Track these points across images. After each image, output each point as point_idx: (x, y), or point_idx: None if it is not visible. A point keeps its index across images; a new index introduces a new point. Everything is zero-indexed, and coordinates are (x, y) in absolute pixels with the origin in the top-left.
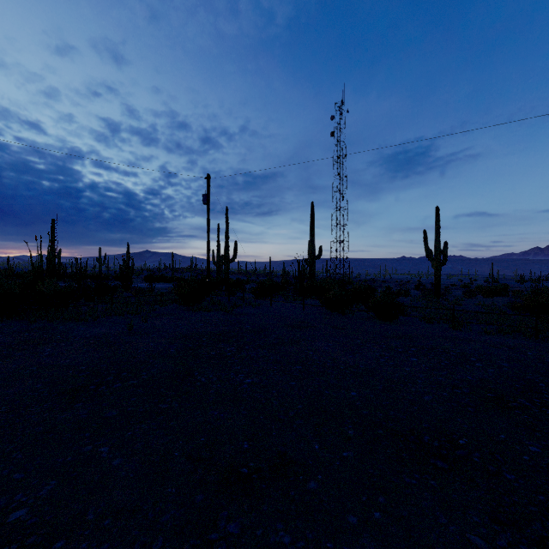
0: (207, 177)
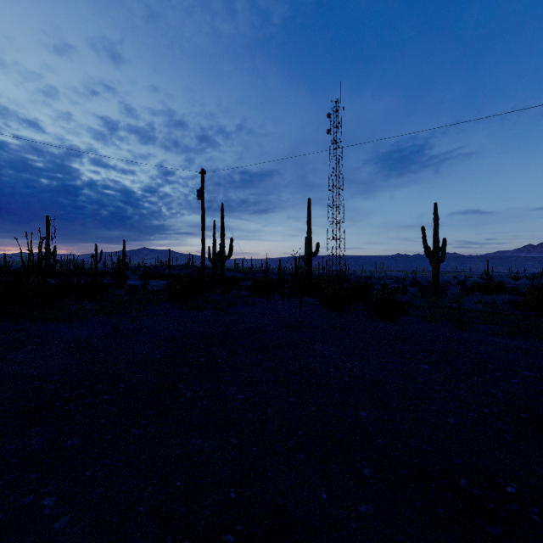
0: (201, 172)
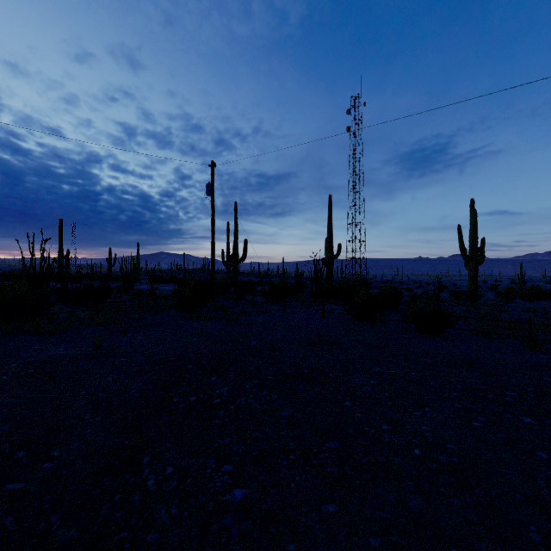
0: (211, 165)
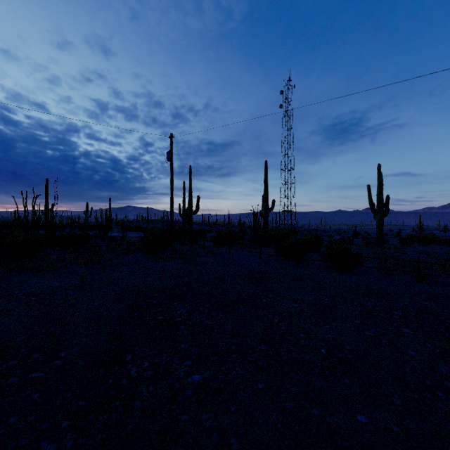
0: (170, 136)
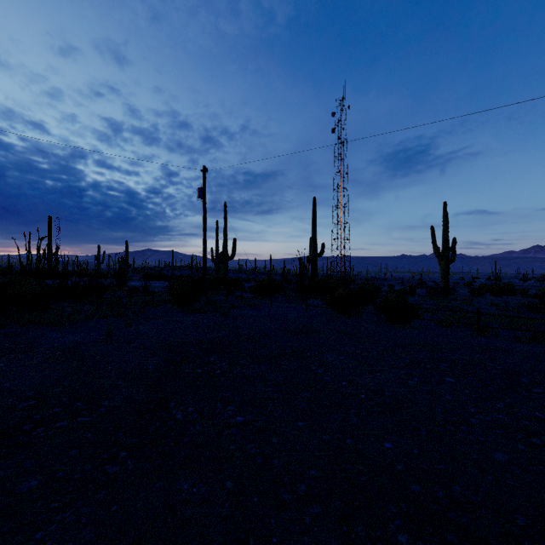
0: (203, 170)
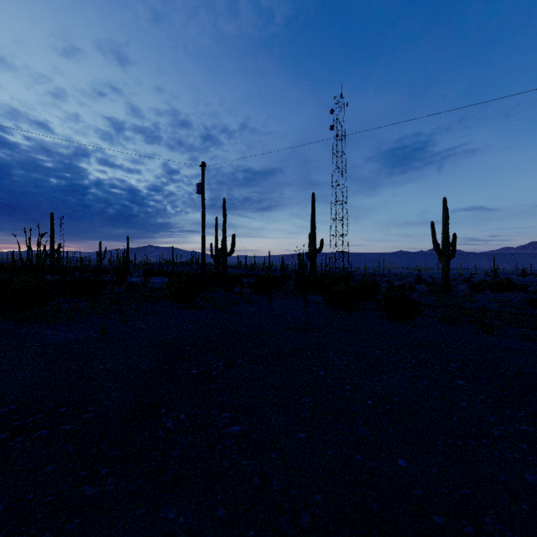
0: (201, 165)
